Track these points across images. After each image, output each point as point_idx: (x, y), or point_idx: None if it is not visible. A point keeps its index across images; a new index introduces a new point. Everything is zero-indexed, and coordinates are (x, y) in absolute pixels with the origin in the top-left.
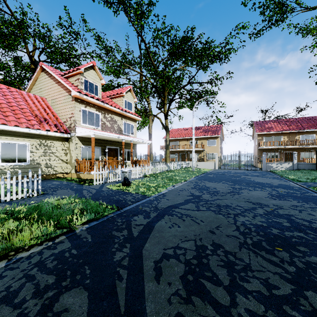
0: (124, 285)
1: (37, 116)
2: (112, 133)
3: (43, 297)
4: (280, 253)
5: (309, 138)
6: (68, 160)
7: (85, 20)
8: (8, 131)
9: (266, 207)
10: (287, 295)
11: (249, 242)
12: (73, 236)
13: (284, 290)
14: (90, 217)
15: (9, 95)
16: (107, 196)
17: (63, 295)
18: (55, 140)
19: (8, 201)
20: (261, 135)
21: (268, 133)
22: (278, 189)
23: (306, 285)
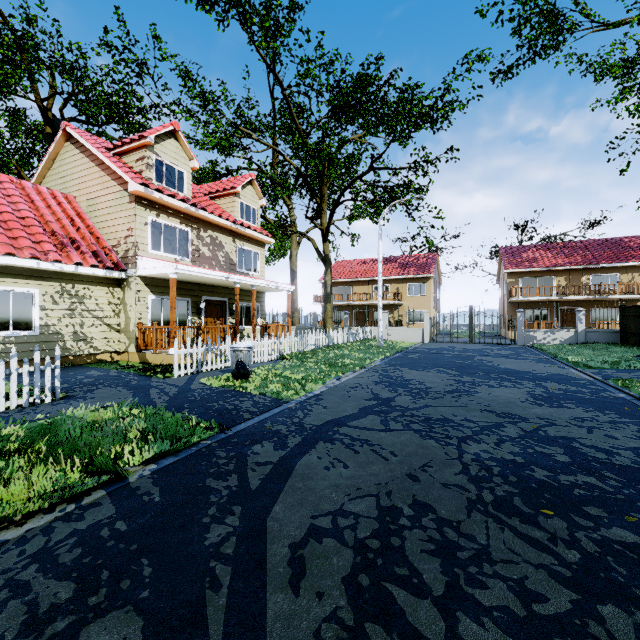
0: (223, 601)
1: (55, 234)
2: (213, 270)
3: (43, 635)
4: (549, 522)
5: (608, 281)
6: (122, 326)
7: (158, 37)
8: None
9: (523, 422)
10: (562, 616)
11: (487, 499)
12: (122, 489)
13: (557, 605)
14: (161, 447)
15: None
16: (200, 401)
17: (88, 627)
18: (93, 284)
19: None
20: (514, 274)
21: (528, 270)
22: (546, 384)
23: (601, 591)
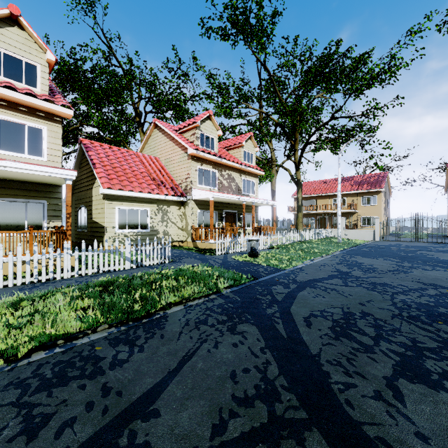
0: (282, 326)
1: (155, 180)
2: (231, 194)
3: (225, 325)
4: (438, 325)
5: None
6: (184, 227)
7: (196, 58)
8: (133, 197)
9: (443, 288)
10: (430, 348)
11: (404, 315)
12: (222, 295)
13: (429, 345)
14: (230, 282)
15: (129, 160)
16: (236, 266)
17: (238, 325)
18: (171, 205)
19: (148, 266)
20: None
21: None
22: None
23: None
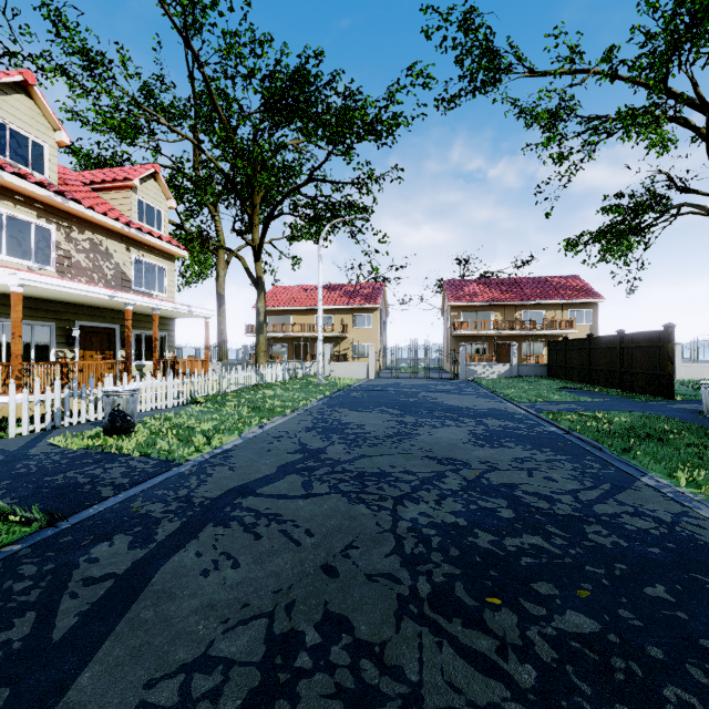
0: None
1: None
2: (88, 284)
3: None
4: (497, 619)
5: (536, 317)
6: None
7: None
8: None
9: (466, 468)
10: None
11: (423, 593)
12: None
13: None
14: None
15: None
16: (33, 474)
17: None
18: None
19: None
20: (457, 308)
21: (469, 305)
22: (487, 421)
23: None
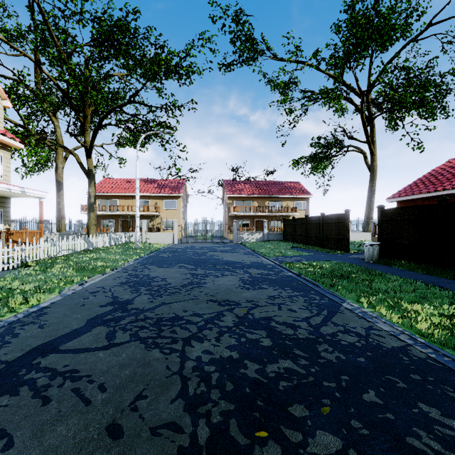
0: None
1: None
2: None
3: None
4: None
5: (277, 205)
6: None
7: None
8: None
9: (238, 307)
10: None
11: (202, 439)
12: None
13: None
14: None
15: None
16: None
17: None
18: None
19: None
20: (232, 198)
21: (239, 196)
22: (250, 270)
23: None
